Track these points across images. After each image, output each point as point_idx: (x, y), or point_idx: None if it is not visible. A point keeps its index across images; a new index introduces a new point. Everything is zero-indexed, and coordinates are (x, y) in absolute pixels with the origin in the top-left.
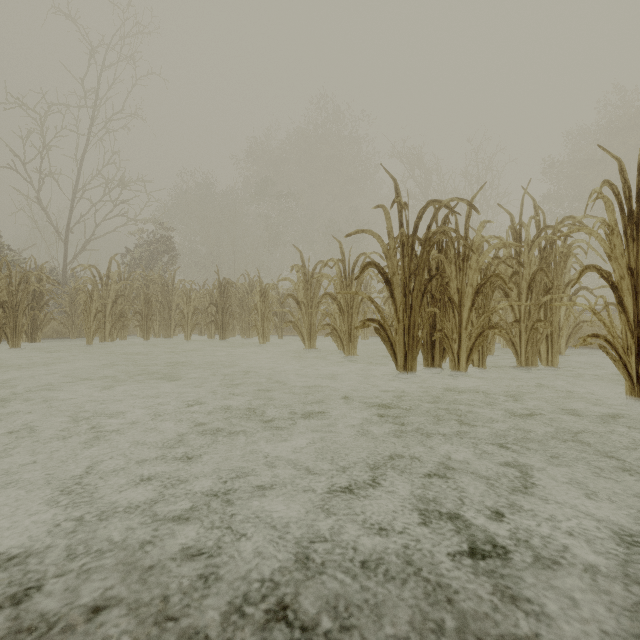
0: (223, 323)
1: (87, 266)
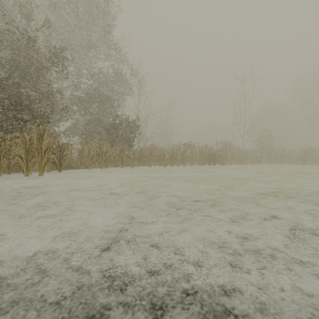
0: (304, 160)
1: (268, 148)
